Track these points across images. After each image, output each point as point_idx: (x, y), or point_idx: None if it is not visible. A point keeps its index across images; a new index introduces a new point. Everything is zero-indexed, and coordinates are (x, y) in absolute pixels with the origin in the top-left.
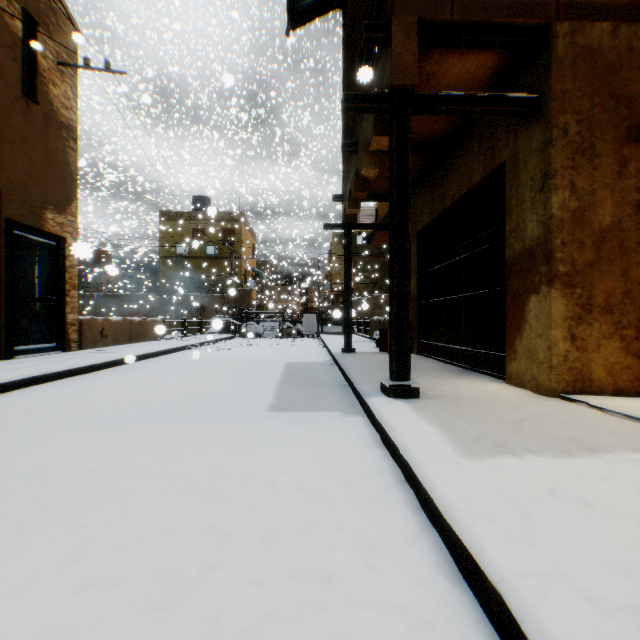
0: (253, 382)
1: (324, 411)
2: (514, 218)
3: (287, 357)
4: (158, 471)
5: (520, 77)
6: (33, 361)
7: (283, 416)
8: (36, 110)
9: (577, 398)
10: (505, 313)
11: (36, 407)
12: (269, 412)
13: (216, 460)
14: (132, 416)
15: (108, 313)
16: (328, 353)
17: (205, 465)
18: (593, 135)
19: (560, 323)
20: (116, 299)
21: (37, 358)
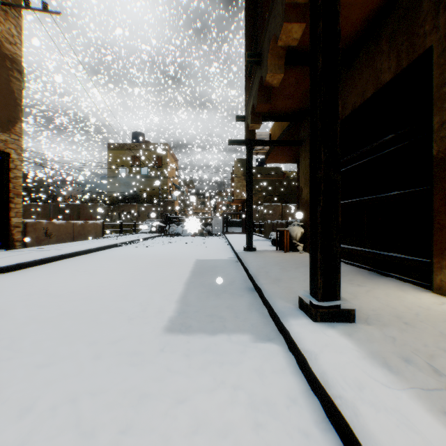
0: (160, 283)
1: (231, 333)
2: None
3: (197, 254)
4: None
5: None
6: None
7: (180, 342)
8: None
9: None
10: (431, 215)
11: None
12: (164, 335)
13: None
14: None
15: (69, 218)
16: (232, 250)
17: None
18: None
19: None
20: (75, 207)
21: None
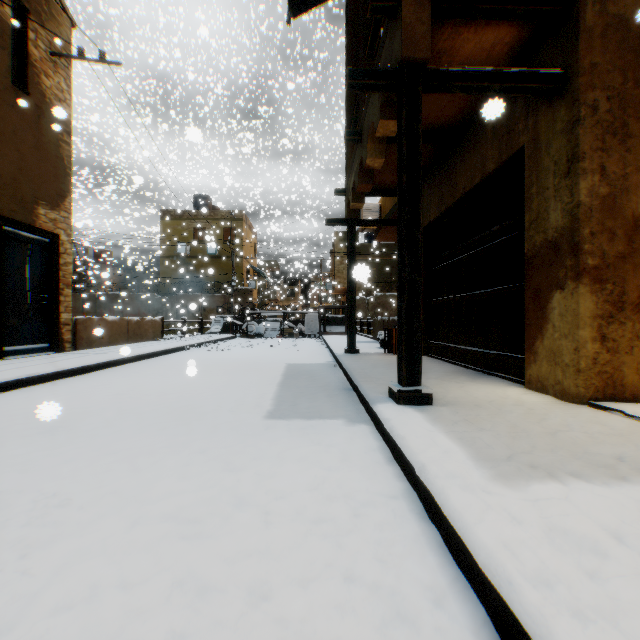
0: (251, 385)
1: (327, 419)
2: (534, 208)
3: (288, 358)
4: (133, 494)
5: (541, 53)
6: (22, 362)
7: (281, 425)
8: (27, 101)
9: (610, 406)
10: (523, 311)
11: (14, 413)
12: (266, 420)
13: (202, 480)
14: (116, 424)
15: (108, 313)
16: (330, 354)
17: (189, 486)
18: (625, 113)
19: (588, 322)
20: (116, 299)
21: (27, 359)
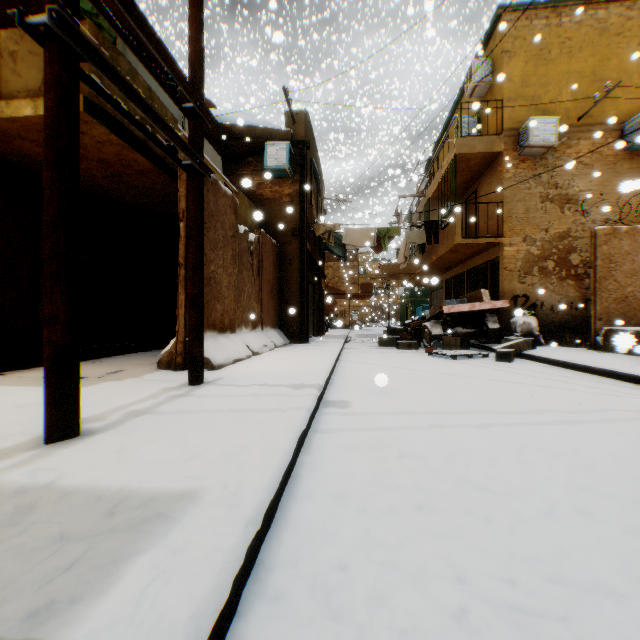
0: None
1: None
2: None
3: None
4: None
5: None
6: None
7: None
8: None
9: None
10: None
11: None
12: None
13: None
14: None
15: None
16: None
17: None
18: None
19: None
20: None
21: None
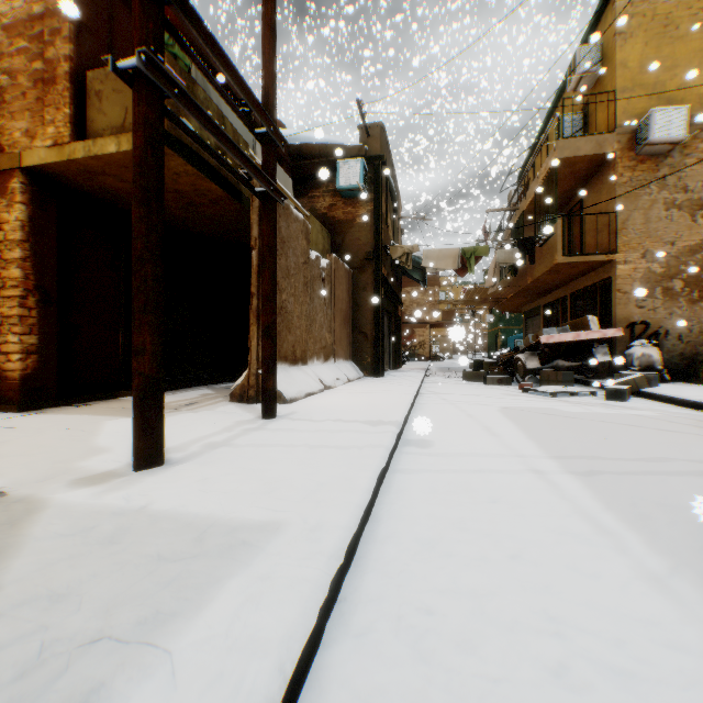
0: None
1: None
2: None
3: None
4: None
5: None
6: None
7: None
8: None
9: None
10: None
11: None
12: None
13: None
14: None
15: None
16: None
17: None
18: None
19: None
20: None
21: None
